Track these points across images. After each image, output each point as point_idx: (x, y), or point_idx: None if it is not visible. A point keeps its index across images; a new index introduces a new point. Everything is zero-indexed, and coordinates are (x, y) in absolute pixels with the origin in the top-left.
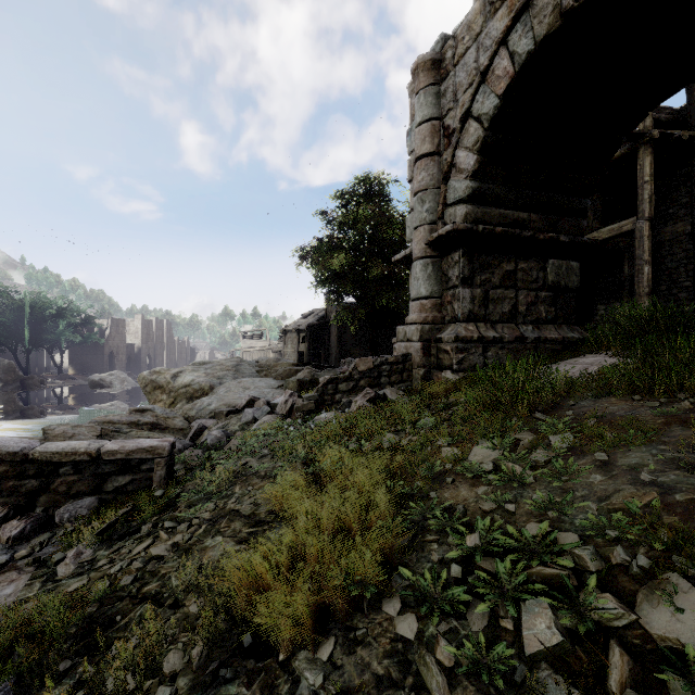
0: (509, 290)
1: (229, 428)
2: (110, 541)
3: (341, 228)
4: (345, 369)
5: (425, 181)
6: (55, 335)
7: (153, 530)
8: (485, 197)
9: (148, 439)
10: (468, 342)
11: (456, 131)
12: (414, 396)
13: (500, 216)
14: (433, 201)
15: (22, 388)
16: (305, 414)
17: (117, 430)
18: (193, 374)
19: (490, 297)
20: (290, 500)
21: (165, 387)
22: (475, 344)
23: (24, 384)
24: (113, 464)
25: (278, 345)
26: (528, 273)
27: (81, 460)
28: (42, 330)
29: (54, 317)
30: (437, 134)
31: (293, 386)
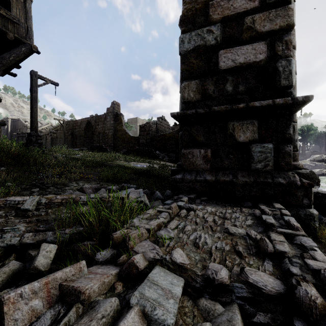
0: None
1: None
2: None
3: None
4: None
5: None
6: None
7: None
8: None
9: None
10: None
11: None
12: None
13: None
14: None
15: None
16: None
17: None
18: None
19: None
20: None
21: None
22: None
23: None
24: None
25: None
26: None
27: None
28: None
29: None
30: None
31: None
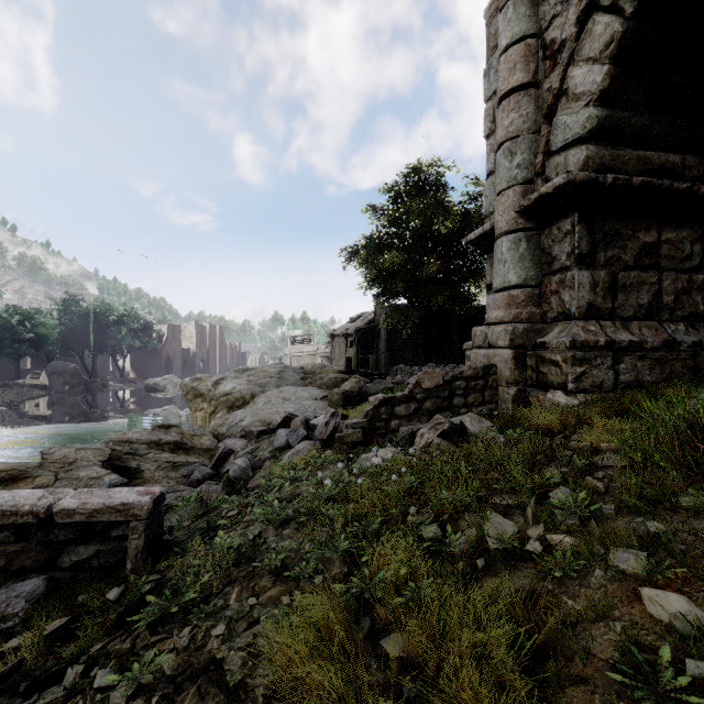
0: (649, 272)
1: (258, 454)
2: (12, 694)
3: (391, 223)
4: (399, 379)
5: (515, 125)
6: (117, 340)
7: (81, 682)
8: (617, 131)
9: (126, 488)
10: (590, 349)
11: (570, 39)
12: (510, 431)
13: (638, 160)
14: (528, 151)
15: (86, 391)
16: (350, 446)
17: (132, 452)
18: (235, 381)
19: (619, 282)
20: (310, 682)
21: (206, 394)
22: (600, 352)
23: (88, 388)
24: (70, 528)
25: (326, 350)
26: (677, 246)
27: (25, 523)
28: (106, 336)
29: (116, 324)
30: (533, 57)
31: (338, 398)
